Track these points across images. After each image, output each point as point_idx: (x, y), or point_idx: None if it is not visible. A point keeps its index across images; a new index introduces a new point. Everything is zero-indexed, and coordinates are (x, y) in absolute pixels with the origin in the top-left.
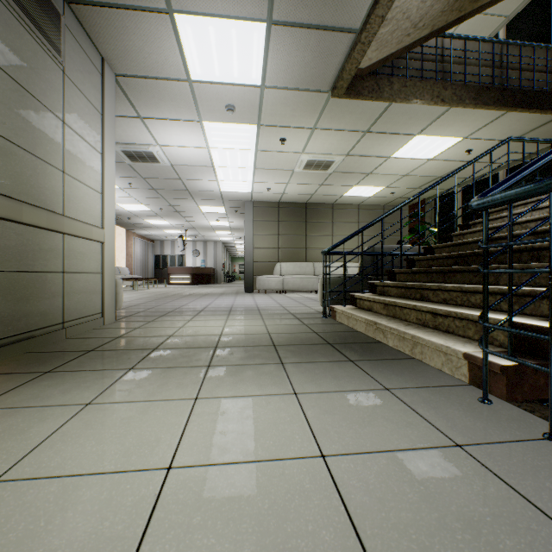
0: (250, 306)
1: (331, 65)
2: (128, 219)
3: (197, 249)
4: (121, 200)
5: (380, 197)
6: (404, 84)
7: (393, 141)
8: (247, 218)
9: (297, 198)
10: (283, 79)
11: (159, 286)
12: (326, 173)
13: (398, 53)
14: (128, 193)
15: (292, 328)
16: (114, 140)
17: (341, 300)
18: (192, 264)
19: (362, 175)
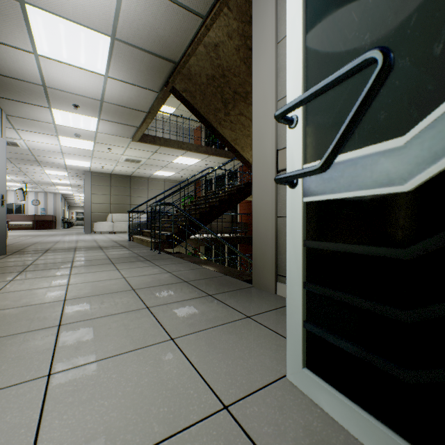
0: None
1: None
2: None
3: None
4: None
5: None
6: None
7: None
8: None
9: None
10: None
11: None
12: None
13: None
14: None
15: None
16: None
17: None
18: None
19: None
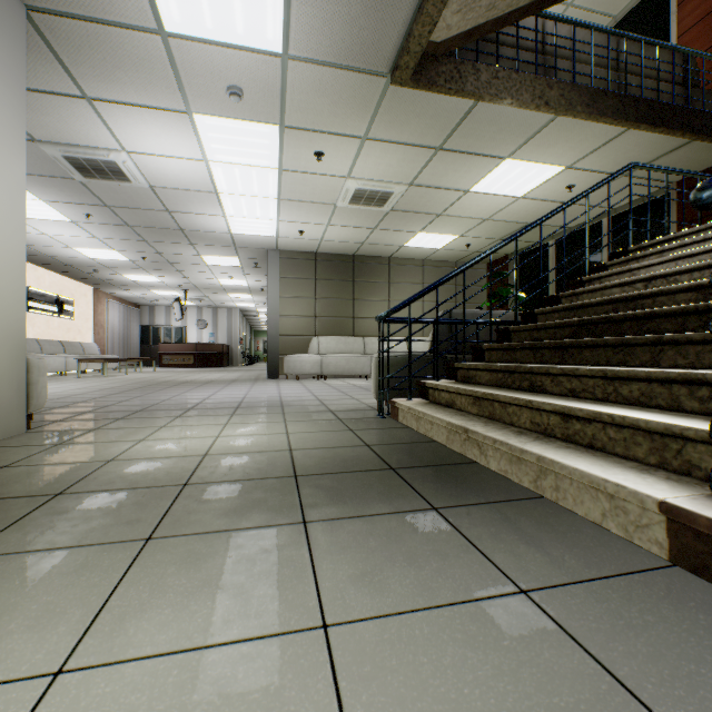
0: (270, 400)
1: (392, 25)
2: (94, 272)
3: (203, 319)
4: (78, 242)
5: (452, 251)
6: (496, 74)
7: (475, 165)
8: (270, 274)
9: (341, 248)
10: (317, 46)
11: (144, 370)
12: (381, 212)
13: (486, 27)
14: (89, 231)
15: (331, 437)
16: (23, 119)
17: (406, 390)
18: (197, 339)
19: (430, 217)
